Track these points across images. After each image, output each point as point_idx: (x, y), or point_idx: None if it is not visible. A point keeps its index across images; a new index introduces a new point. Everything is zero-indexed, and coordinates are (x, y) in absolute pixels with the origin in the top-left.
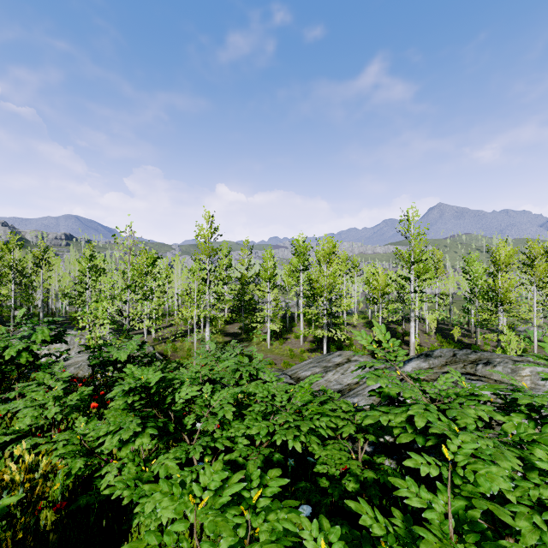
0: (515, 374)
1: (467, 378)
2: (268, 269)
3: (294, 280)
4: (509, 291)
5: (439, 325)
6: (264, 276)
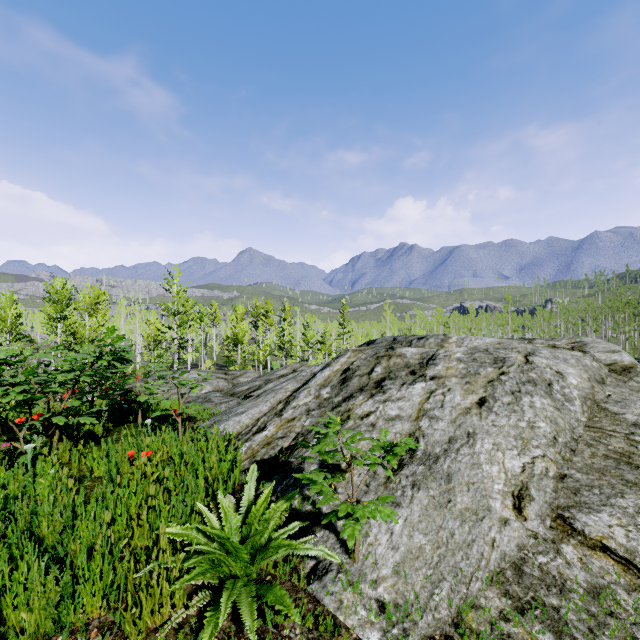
0: (182, 376)
1: (153, 380)
2: (8, 318)
3: (51, 330)
4: (244, 335)
5: (220, 368)
6: (0, 327)
